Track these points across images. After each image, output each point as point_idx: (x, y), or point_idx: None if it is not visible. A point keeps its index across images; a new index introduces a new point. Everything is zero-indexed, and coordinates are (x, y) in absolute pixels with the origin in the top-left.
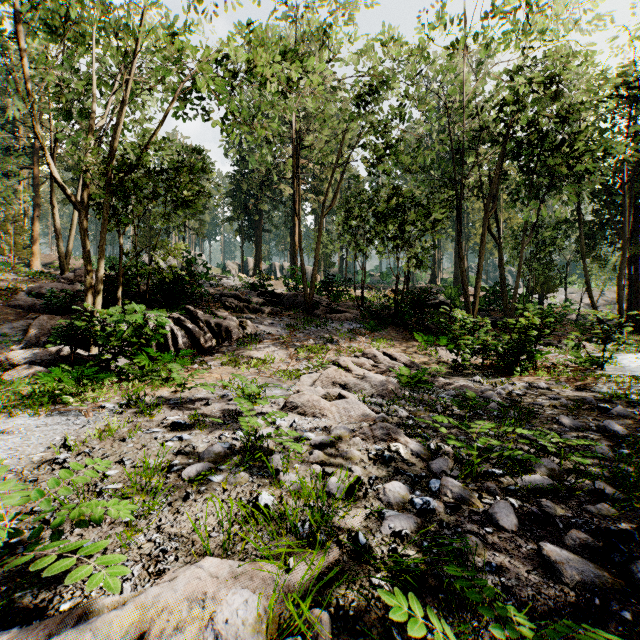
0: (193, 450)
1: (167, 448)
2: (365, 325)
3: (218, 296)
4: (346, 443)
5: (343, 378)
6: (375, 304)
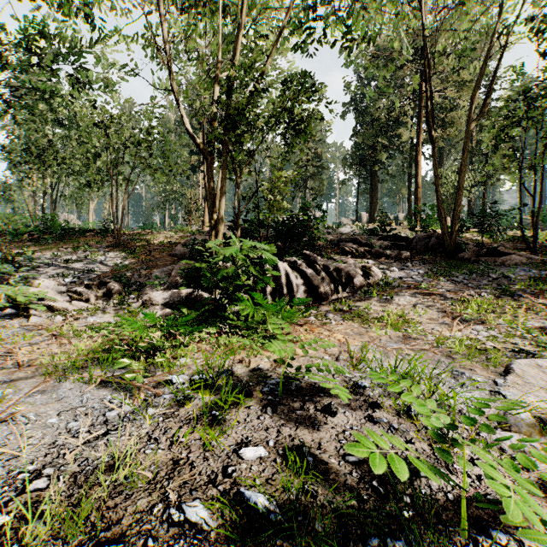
0: None
1: None
2: None
3: (335, 242)
4: None
5: None
6: None
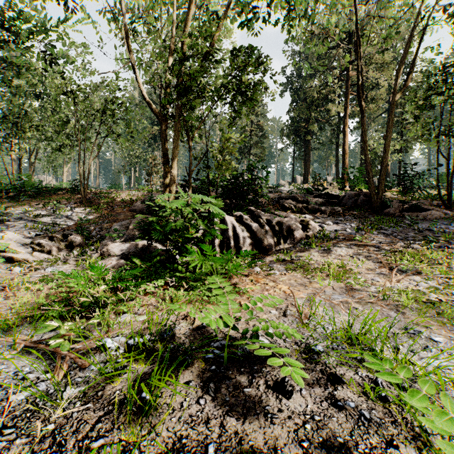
0: None
1: None
2: None
3: (276, 200)
4: None
5: None
6: None
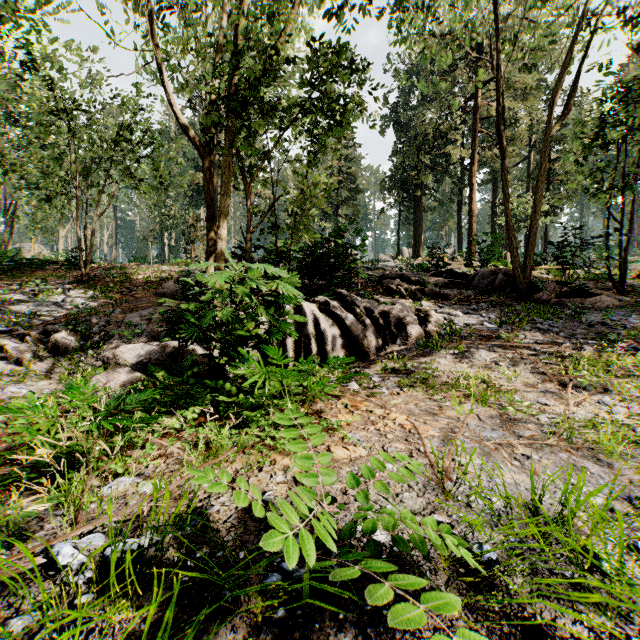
0: None
1: None
2: None
3: (377, 279)
4: None
5: None
6: (635, 284)
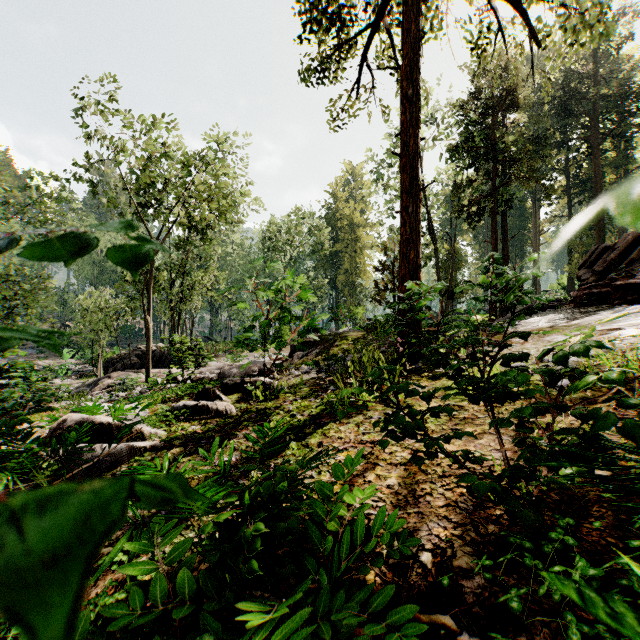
0: None
1: None
2: (38, 351)
3: None
4: None
5: None
6: None
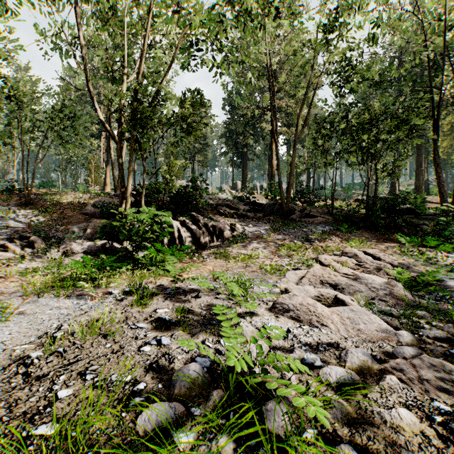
0: (167, 365)
1: (142, 355)
2: (338, 227)
3: (215, 206)
4: (374, 383)
5: (332, 277)
6: (343, 210)
